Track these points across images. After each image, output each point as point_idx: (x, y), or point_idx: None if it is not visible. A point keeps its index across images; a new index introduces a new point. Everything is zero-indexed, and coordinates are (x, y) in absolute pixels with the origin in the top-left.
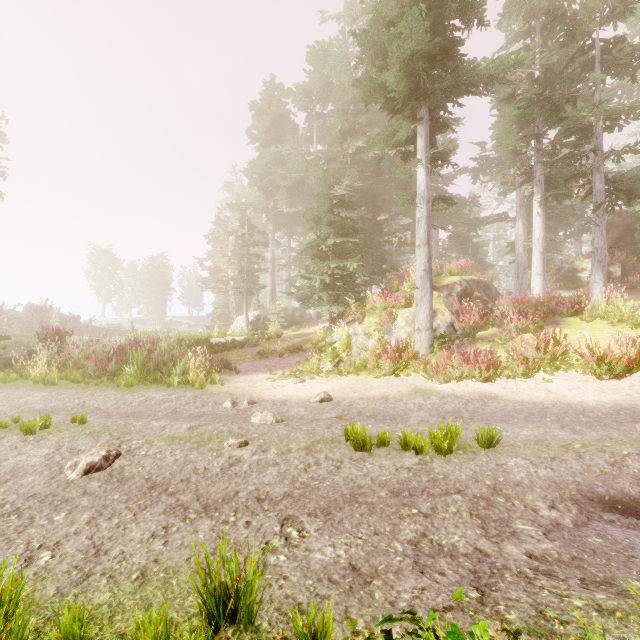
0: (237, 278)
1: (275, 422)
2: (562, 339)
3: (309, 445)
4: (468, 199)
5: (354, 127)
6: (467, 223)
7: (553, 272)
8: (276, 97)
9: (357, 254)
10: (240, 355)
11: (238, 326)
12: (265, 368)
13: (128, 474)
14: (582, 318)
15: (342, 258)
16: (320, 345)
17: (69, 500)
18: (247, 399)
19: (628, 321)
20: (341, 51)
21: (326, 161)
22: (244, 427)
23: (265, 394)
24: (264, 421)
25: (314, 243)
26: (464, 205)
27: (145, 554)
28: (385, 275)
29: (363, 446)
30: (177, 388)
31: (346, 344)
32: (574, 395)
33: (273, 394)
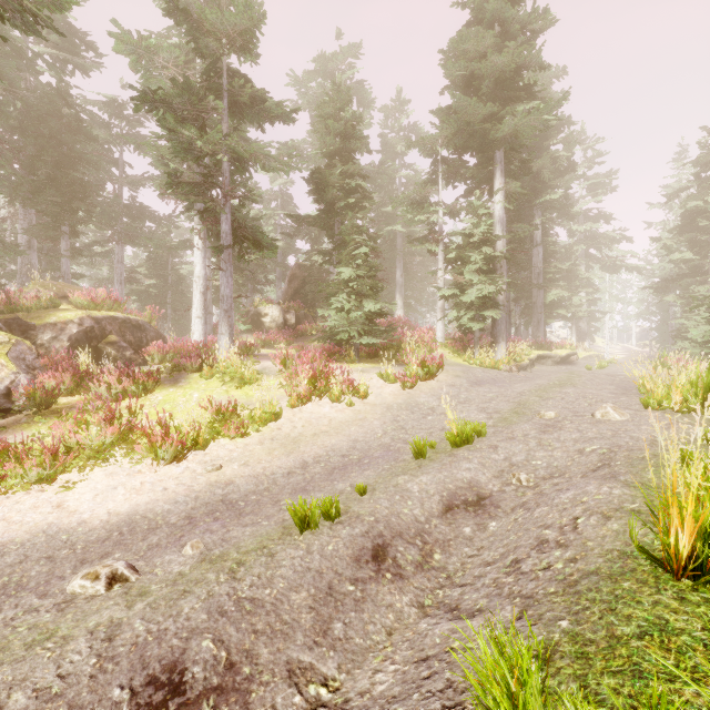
0: None
1: None
2: (165, 405)
3: None
4: (164, 216)
5: None
6: (139, 243)
7: (240, 315)
8: None
9: None
10: None
11: None
12: None
13: None
14: (204, 375)
15: None
16: None
17: None
18: None
19: (234, 380)
20: None
21: None
22: None
23: None
24: None
25: None
26: (160, 222)
27: None
28: None
29: None
30: None
31: None
32: (91, 507)
33: None
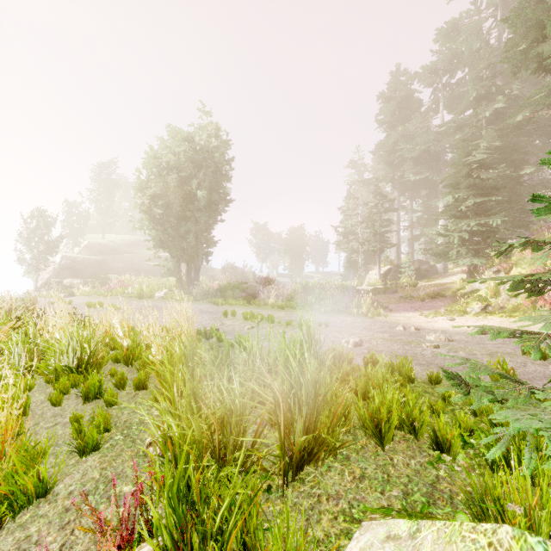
0: (370, 239)
1: (447, 341)
2: None
3: (489, 353)
4: None
5: (490, 90)
6: None
7: None
8: (402, 82)
9: (498, 210)
10: (385, 299)
11: (371, 278)
12: (412, 309)
13: (377, 349)
14: None
15: (482, 216)
16: (460, 293)
17: (359, 354)
18: (413, 326)
19: None
20: (474, 23)
21: (458, 128)
22: (427, 340)
23: (423, 325)
24: (438, 339)
25: (452, 205)
26: None
27: (428, 373)
28: (527, 227)
29: (542, 357)
30: (355, 316)
31: (493, 291)
32: None
33: (430, 326)
